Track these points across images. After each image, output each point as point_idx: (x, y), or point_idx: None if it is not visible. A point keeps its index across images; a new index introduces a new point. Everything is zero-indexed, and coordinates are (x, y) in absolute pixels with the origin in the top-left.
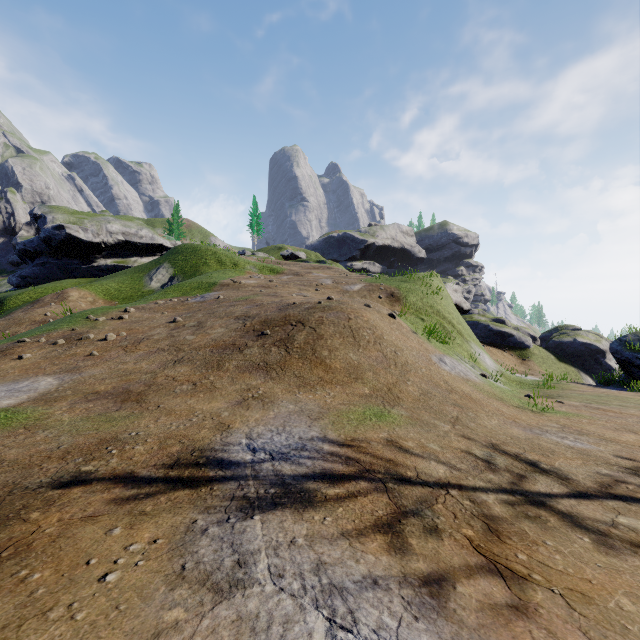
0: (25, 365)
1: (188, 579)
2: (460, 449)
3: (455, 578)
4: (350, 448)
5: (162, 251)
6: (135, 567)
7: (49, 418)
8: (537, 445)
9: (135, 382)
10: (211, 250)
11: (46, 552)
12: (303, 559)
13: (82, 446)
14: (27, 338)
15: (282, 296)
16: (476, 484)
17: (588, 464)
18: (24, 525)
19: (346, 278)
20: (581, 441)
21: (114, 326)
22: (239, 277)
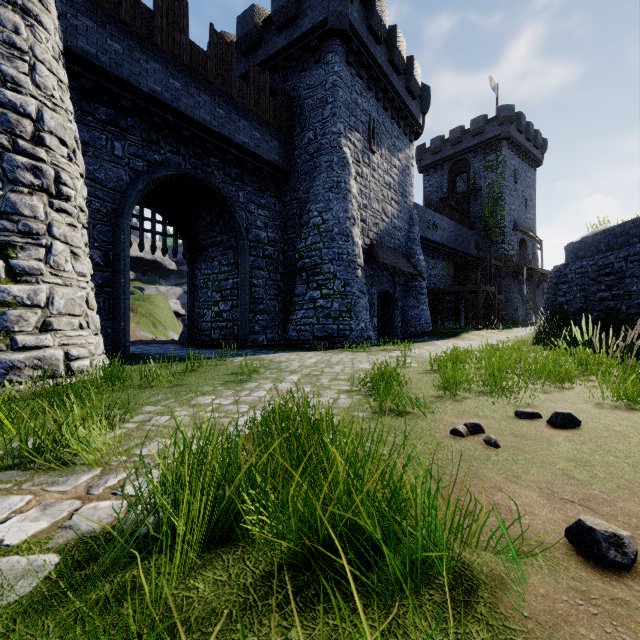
0: None
1: None
2: None
3: None
4: None
5: None
6: None
7: None
8: None
9: None
10: None
11: None
12: None
13: None
14: None
15: None
16: None
17: None
18: None
19: None
20: None
21: None
22: None
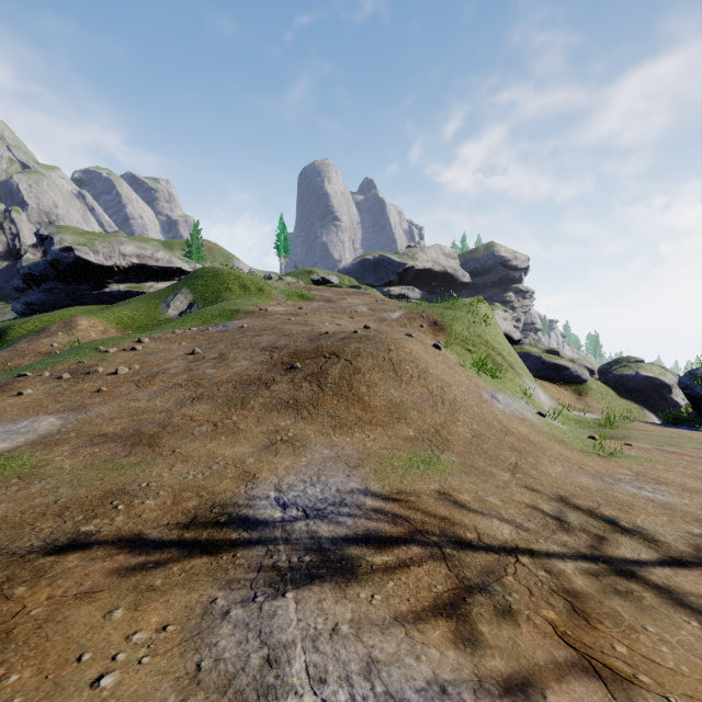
0: (25, 402)
1: (204, 685)
2: (525, 503)
3: (543, 682)
4: (397, 503)
5: (180, 275)
6: (138, 666)
7: (48, 465)
8: (612, 497)
9: (148, 422)
10: (234, 274)
11: (29, 643)
12: (349, 655)
13: (83, 500)
14: (29, 372)
15: (313, 325)
16: (549, 548)
17: (675, 521)
18: (6, 604)
19: (383, 305)
20: (661, 492)
21: (126, 358)
22: (265, 304)
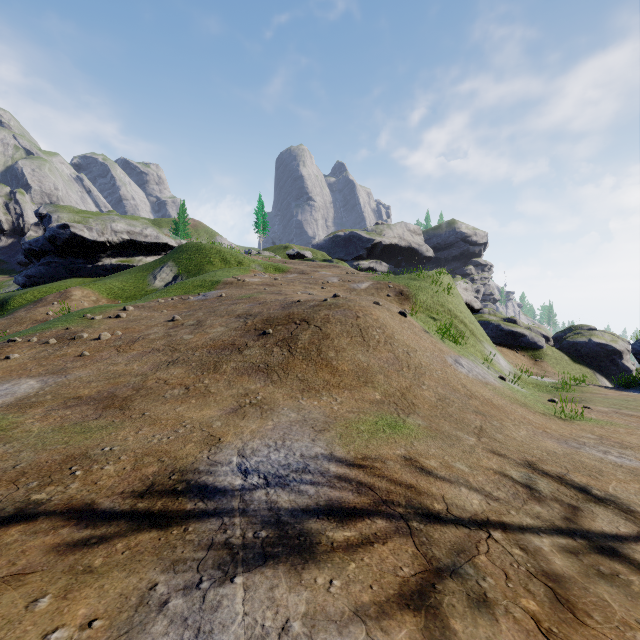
0: (11, 366)
1: None
2: (492, 469)
3: None
4: (362, 469)
5: (167, 250)
6: None
7: (16, 428)
8: (579, 463)
9: (123, 385)
10: (216, 249)
11: None
12: None
13: (42, 465)
14: (19, 337)
15: (286, 294)
16: (522, 521)
17: None
18: None
19: (353, 276)
20: (627, 457)
21: (110, 325)
22: (243, 275)
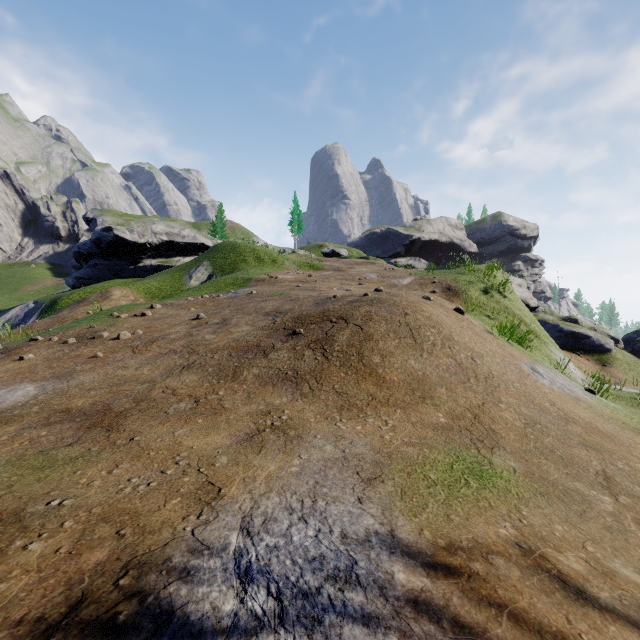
0: (21, 368)
1: None
2: None
3: None
4: (453, 581)
5: (204, 250)
6: None
7: None
8: None
9: (124, 395)
10: (250, 247)
11: None
12: None
13: None
14: (42, 336)
15: (321, 290)
16: None
17: None
18: None
19: (393, 272)
20: None
21: (134, 323)
22: (276, 273)
